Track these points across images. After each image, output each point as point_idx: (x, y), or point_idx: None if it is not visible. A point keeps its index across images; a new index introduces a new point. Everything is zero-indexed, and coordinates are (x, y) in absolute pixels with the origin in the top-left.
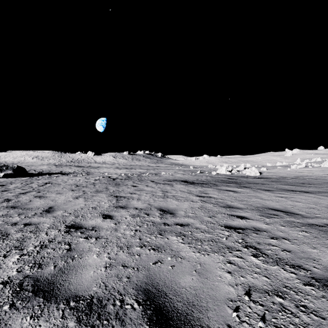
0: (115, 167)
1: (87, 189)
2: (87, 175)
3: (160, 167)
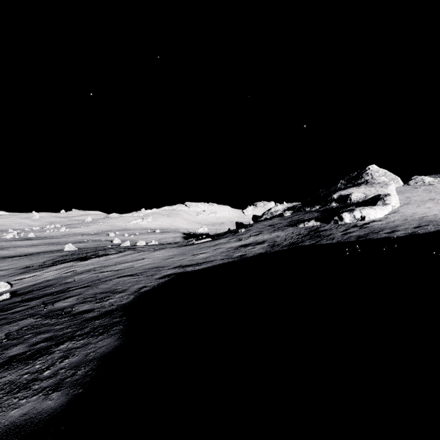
0: None
1: None
2: None
3: None
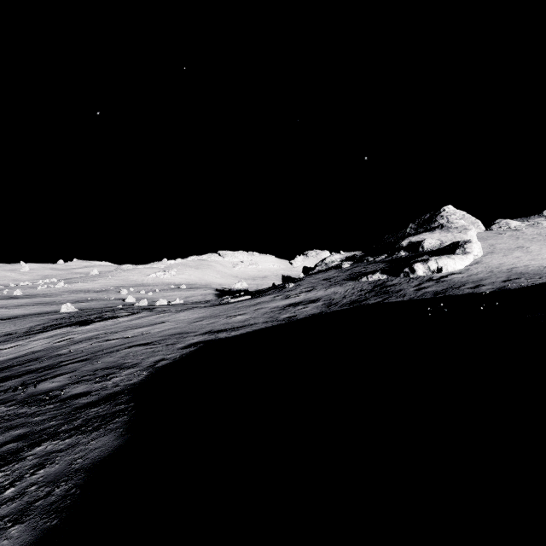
0: None
1: None
2: None
3: None
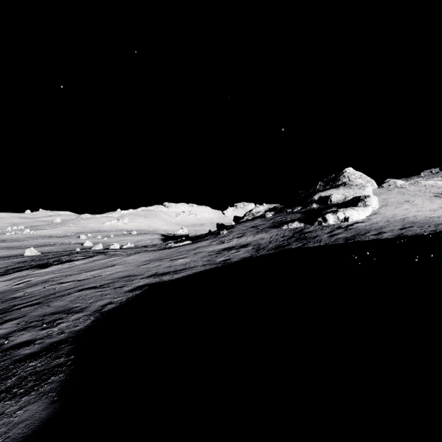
0: None
1: None
2: None
3: None
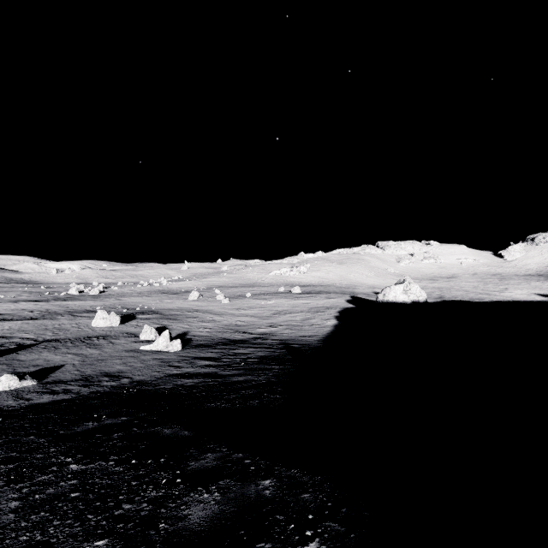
0: None
1: None
2: None
3: None
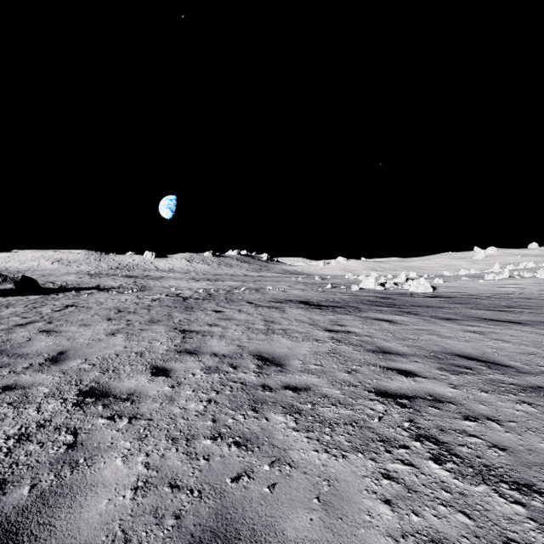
0: (190, 278)
1: (136, 318)
2: (141, 291)
3: (264, 278)
